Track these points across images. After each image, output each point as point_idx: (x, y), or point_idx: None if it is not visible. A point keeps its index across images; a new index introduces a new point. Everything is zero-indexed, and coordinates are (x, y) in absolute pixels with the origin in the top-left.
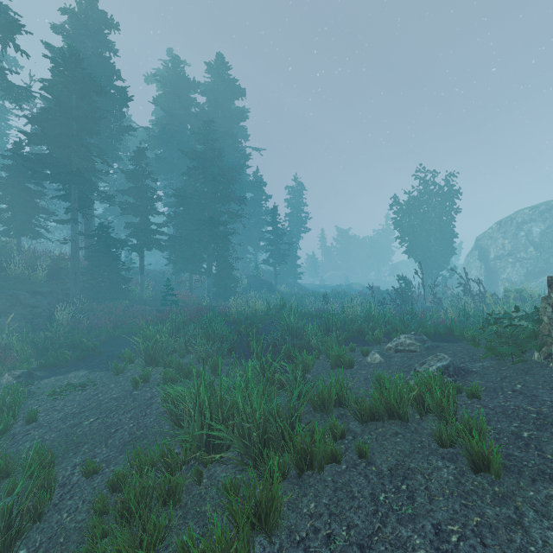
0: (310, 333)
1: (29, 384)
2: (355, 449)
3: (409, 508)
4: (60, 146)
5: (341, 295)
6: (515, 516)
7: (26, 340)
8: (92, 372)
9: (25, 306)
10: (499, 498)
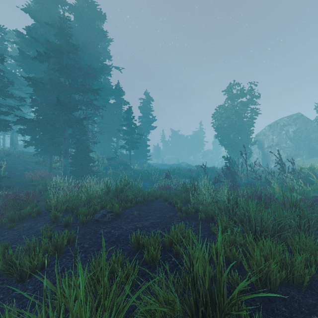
0: None
1: None
2: None
3: None
4: None
5: (178, 172)
6: None
7: None
8: None
9: None
10: None
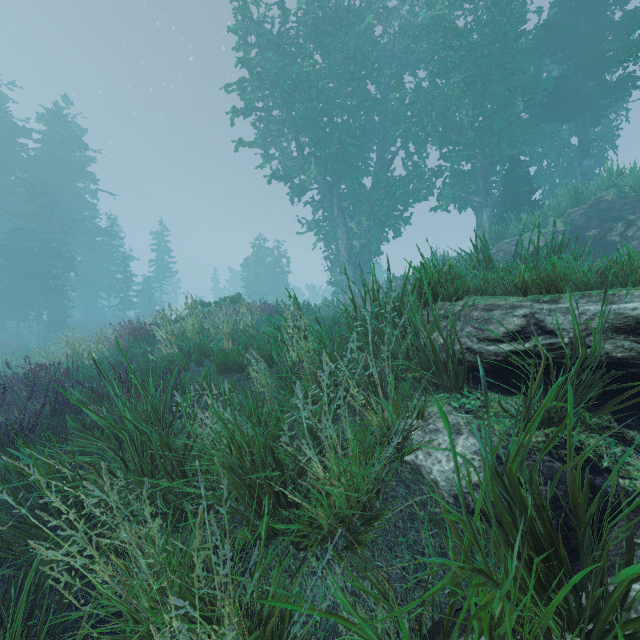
0: None
1: None
2: None
3: None
4: None
5: None
6: None
7: None
8: None
9: None
10: None
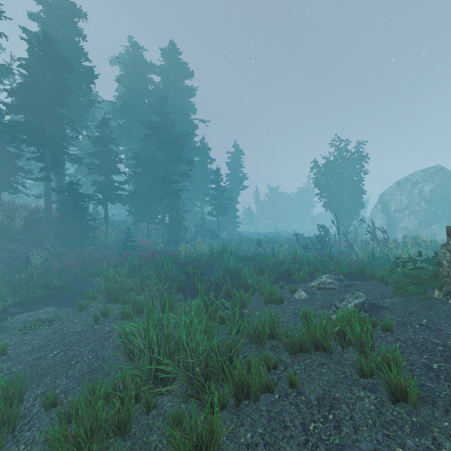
0: (247, 274)
1: (3, 319)
2: (286, 380)
3: (337, 438)
4: (34, 115)
5: (272, 241)
6: (433, 447)
7: (3, 281)
8: (59, 309)
9: (4, 251)
10: (417, 428)
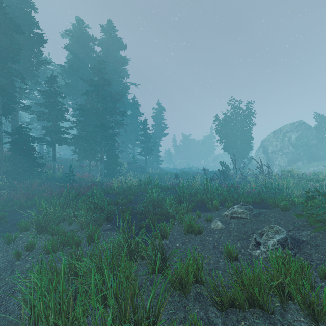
0: (168, 204)
1: None
2: None
3: None
4: None
5: (186, 174)
6: None
7: None
8: None
9: None
10: None
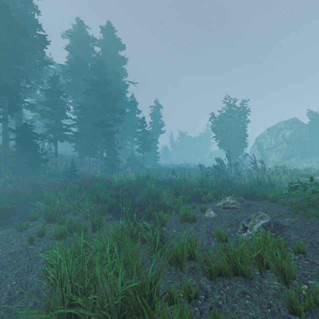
0: (165, 196)
1: None
2: None
3: None
4: None
5: (182, 170)
6: None
7: None
8: (2, 229)
9: None
10: None
